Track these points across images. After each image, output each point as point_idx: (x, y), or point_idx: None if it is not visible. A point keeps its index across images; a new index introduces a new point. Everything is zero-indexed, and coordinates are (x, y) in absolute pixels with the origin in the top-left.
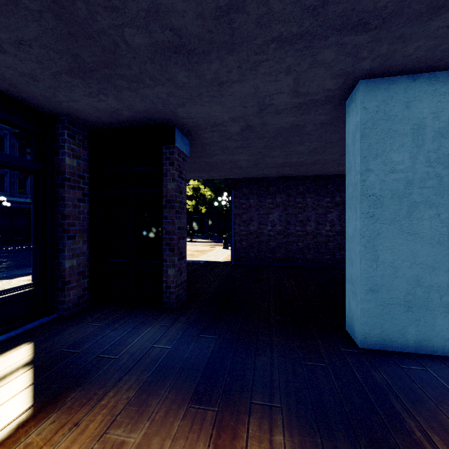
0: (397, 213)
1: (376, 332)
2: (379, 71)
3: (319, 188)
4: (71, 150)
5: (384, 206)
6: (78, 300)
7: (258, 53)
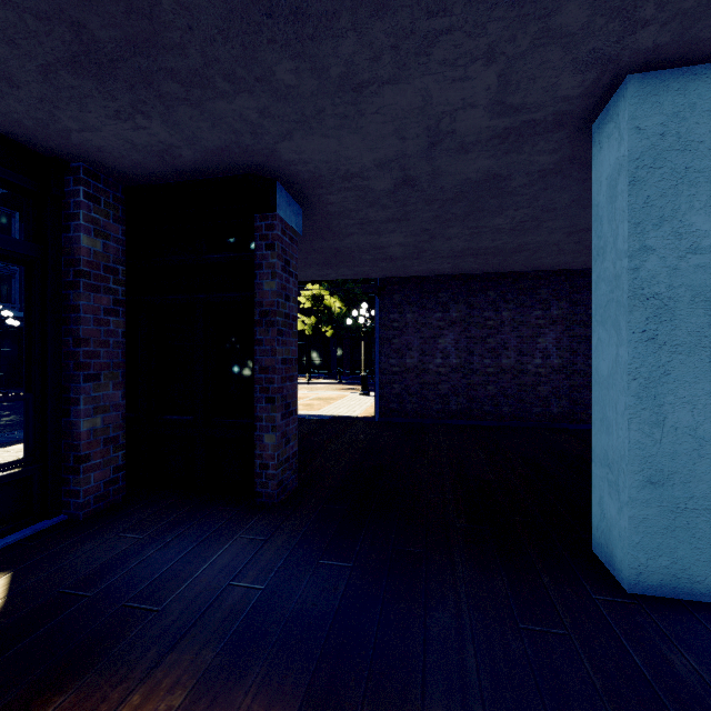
0: (703, 332)
1: (660, 563)
2: (669, 54)
3: (523, 294)
4: (92, 222)
5: (676, 319)
6: (105, 489)
7: (434, 13)
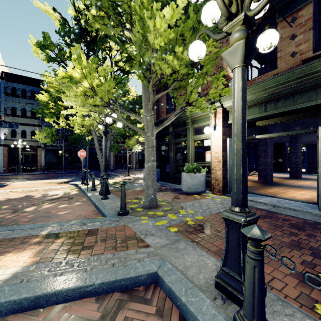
0: None
1: None
2: None
3: None
4: None
5: None
6: None
7: None
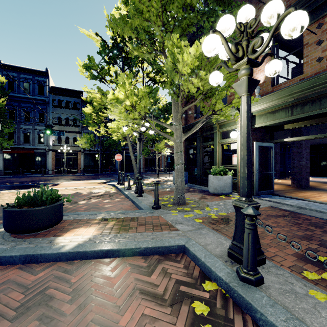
0: None
1: None
2: None
3: None
4: None
5: None
6: None
7: None
